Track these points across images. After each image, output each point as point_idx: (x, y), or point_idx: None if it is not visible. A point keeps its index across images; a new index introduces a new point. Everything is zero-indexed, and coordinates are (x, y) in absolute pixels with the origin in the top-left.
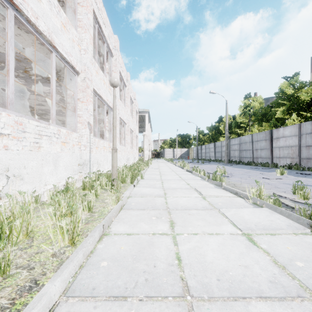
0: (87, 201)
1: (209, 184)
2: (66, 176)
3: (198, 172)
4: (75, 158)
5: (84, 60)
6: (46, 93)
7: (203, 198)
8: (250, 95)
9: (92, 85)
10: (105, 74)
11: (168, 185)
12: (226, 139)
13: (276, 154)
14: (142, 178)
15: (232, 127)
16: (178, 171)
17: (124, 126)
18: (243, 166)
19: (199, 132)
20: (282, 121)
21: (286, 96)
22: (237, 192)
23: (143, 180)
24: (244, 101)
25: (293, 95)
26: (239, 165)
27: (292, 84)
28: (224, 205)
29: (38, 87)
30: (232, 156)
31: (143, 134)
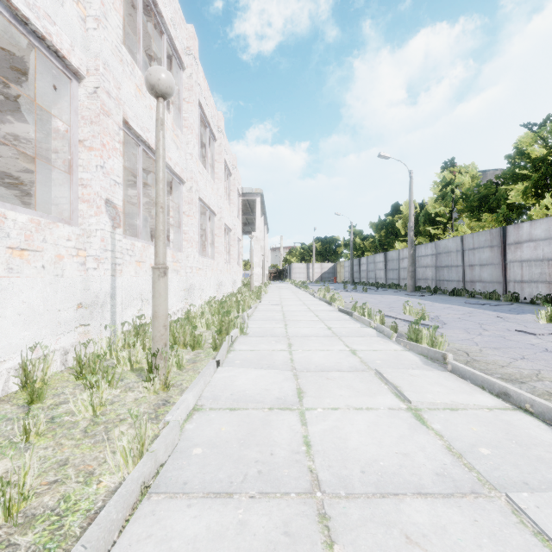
0: (1, 479)
1: (405, 350)
2: (28, 341)
3: (365, 315)
4: (65, 290)
5: (94, 44)
6: (30, 142)
7: (415, 417)
8: (453, 162)
9: (120, 111)
10: (164, 102)
11: (305, 354)
12: (410, 246)
13: (514, 275)
14: (244, 332)
15: (419, 224)
16: (321, 311)
17: (212, 219)
18: (448, 299)
19: (354, 234)
20: (521, 210)
21: (530, 162)
22: (509, 393)
23: (245, 338)
24: (443, 173)
25: (544, 159)
26: (437, 296)
27: (542, 138)
28: (507, 461)
29: (8, 126)
30: (421, 278)
31: (249, 236)
